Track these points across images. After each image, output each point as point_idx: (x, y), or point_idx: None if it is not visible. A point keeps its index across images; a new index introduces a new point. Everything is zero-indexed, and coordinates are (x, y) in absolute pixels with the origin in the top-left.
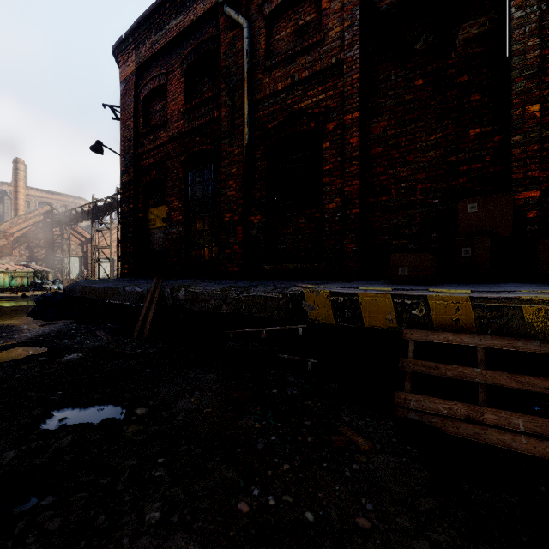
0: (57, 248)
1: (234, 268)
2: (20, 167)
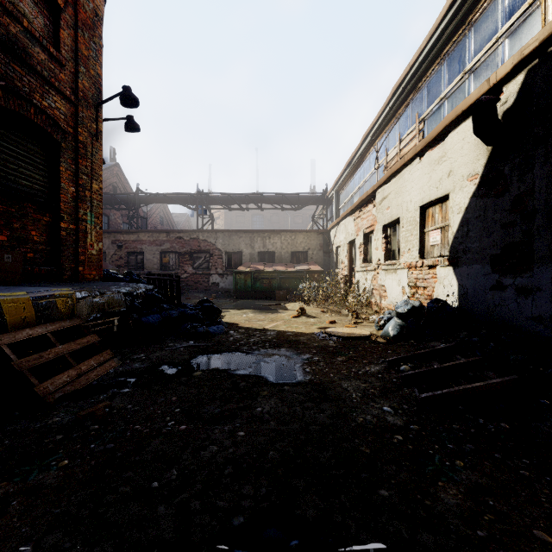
0: None
1: None
2: None
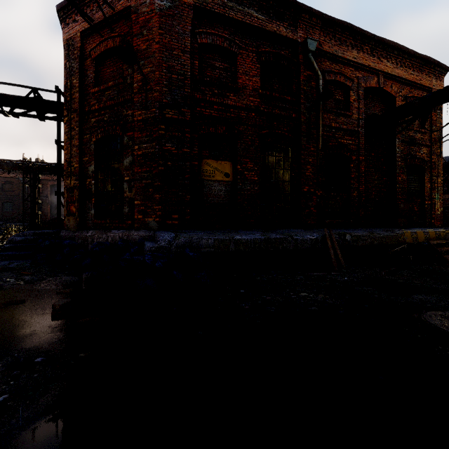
0: None
1: (312, 221)
2: None
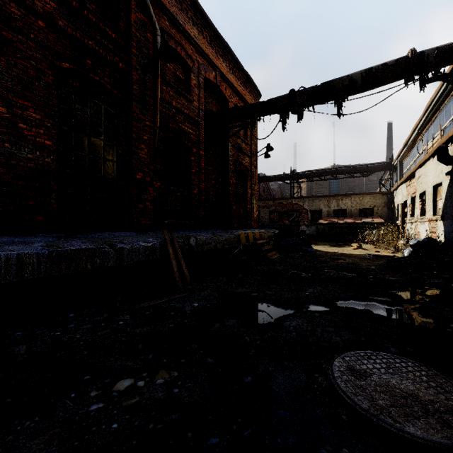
0: None
1: (147, 221)
2: None
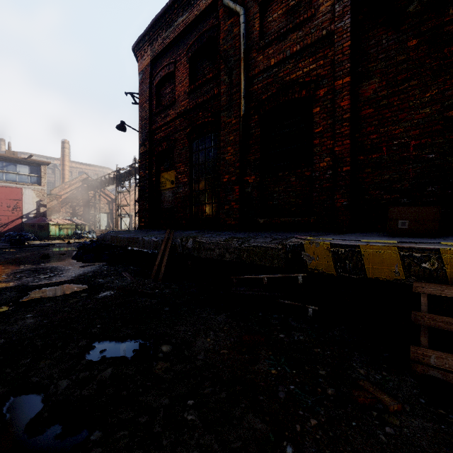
0: (91, 206)
1: (232, 221)
2: (66, 146)
